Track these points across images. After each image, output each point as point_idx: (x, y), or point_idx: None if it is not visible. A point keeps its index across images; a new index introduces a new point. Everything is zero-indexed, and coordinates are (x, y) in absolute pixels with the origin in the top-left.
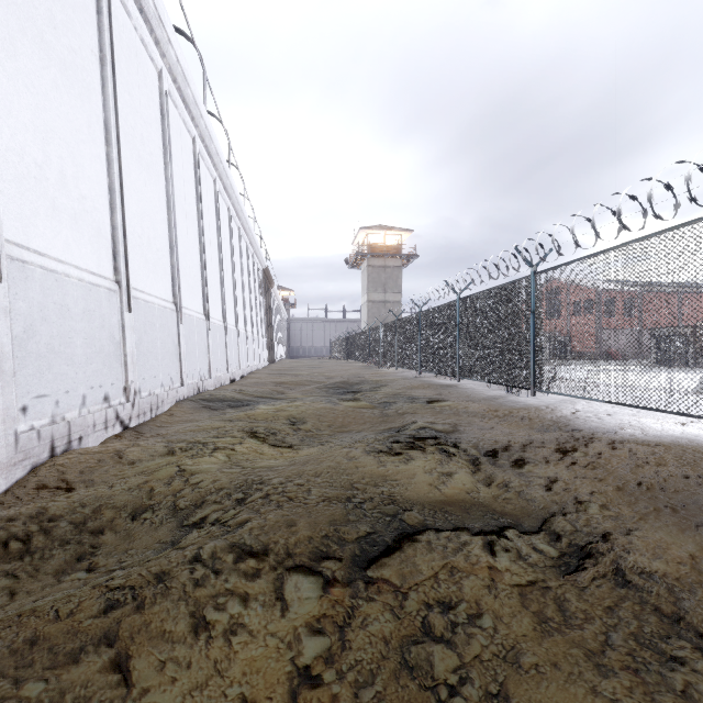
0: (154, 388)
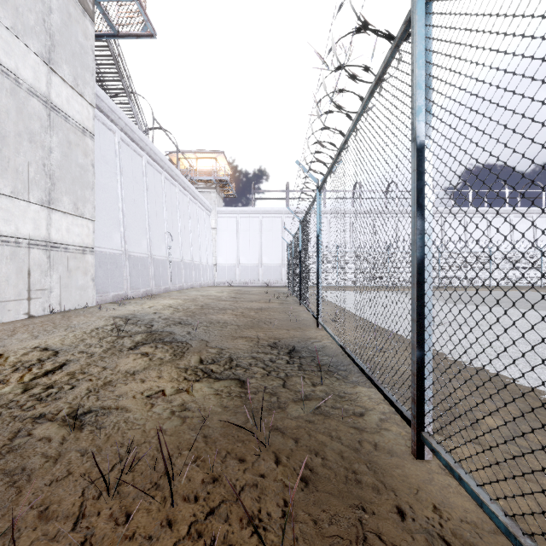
0: None
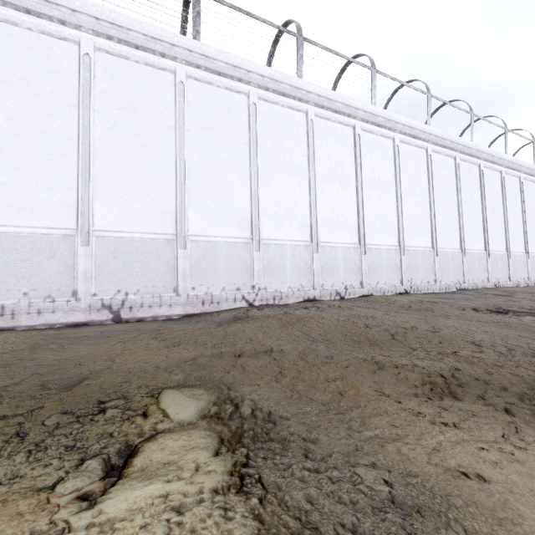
0: (534, 278)
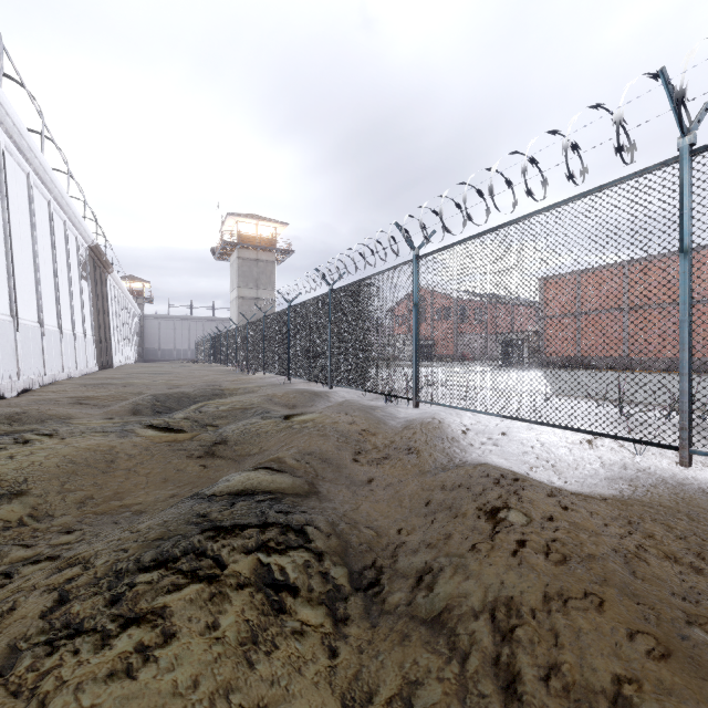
0: None
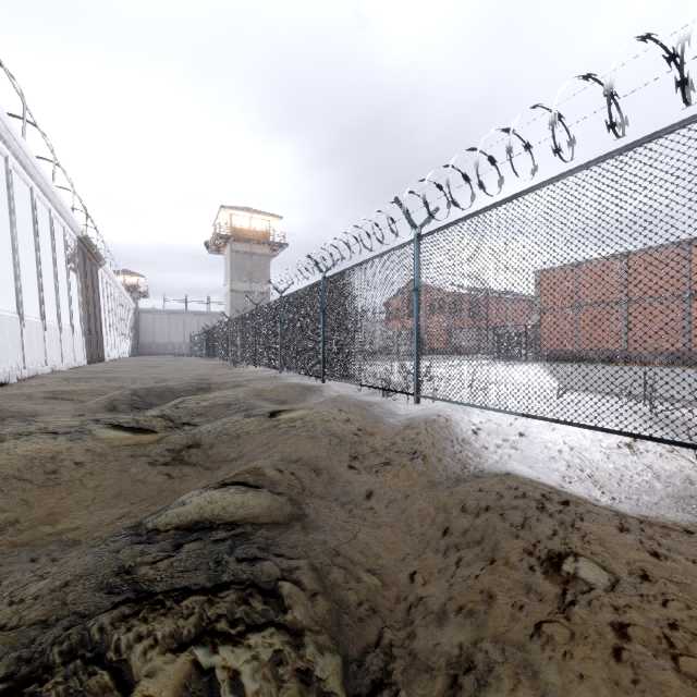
0: None
